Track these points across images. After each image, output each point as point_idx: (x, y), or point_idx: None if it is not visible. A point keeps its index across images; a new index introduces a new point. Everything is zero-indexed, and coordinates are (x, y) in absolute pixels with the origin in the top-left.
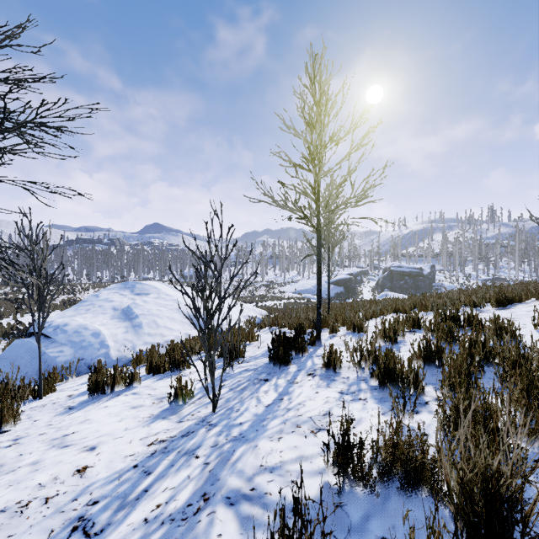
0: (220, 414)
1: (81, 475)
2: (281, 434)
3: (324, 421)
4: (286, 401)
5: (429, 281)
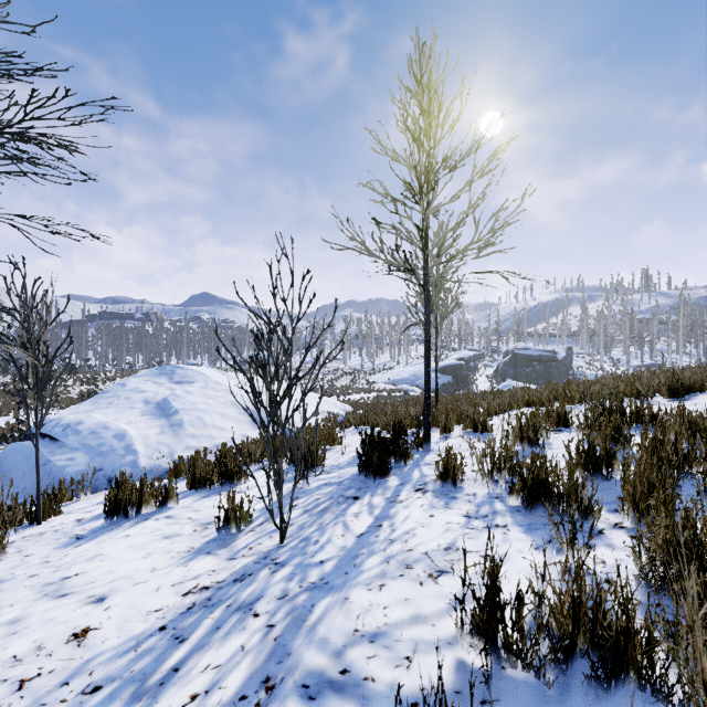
0: (290, 548)
1: (79, 642)
2: (384, 579)
3: (447, 559)
4: (387, 528)
5: (564, 368)
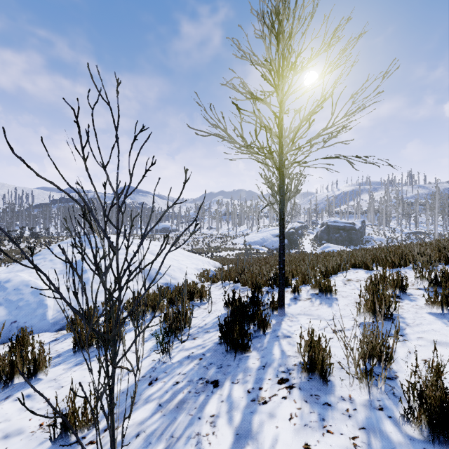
0: None
1: None
2: None
3: None
4: None
5: (360, 234)
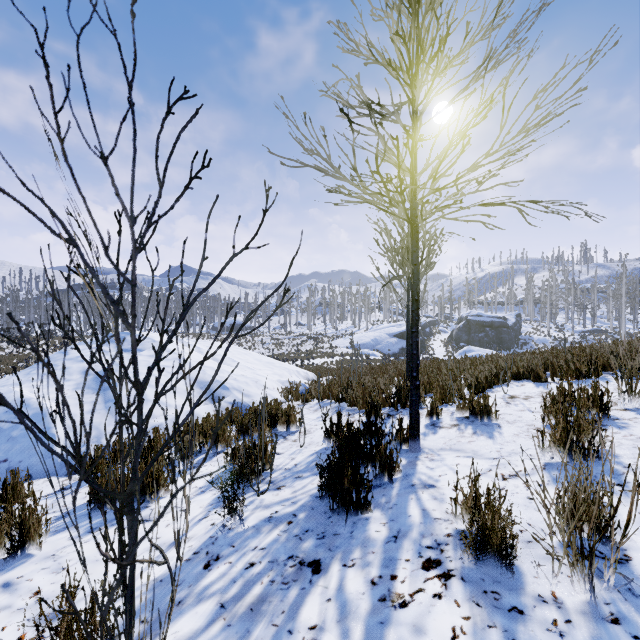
0: None
1: None
2: None
3: None
4: None
5: (514, 333)
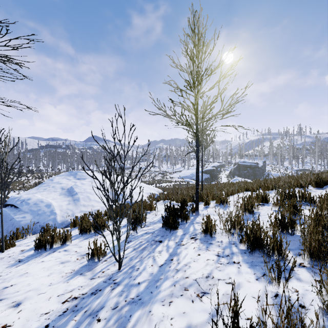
0: (123, 273)
1: None
2: (172, 297)
3: (207, 284)
4: (175, 261)
5: (262, 171)
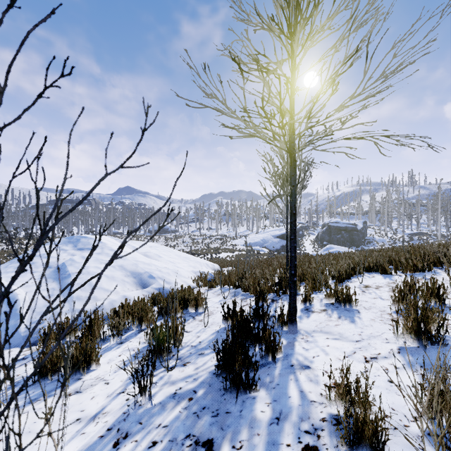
0: None
1: None
2: None
3: None
4: None
5: (362, 235)
